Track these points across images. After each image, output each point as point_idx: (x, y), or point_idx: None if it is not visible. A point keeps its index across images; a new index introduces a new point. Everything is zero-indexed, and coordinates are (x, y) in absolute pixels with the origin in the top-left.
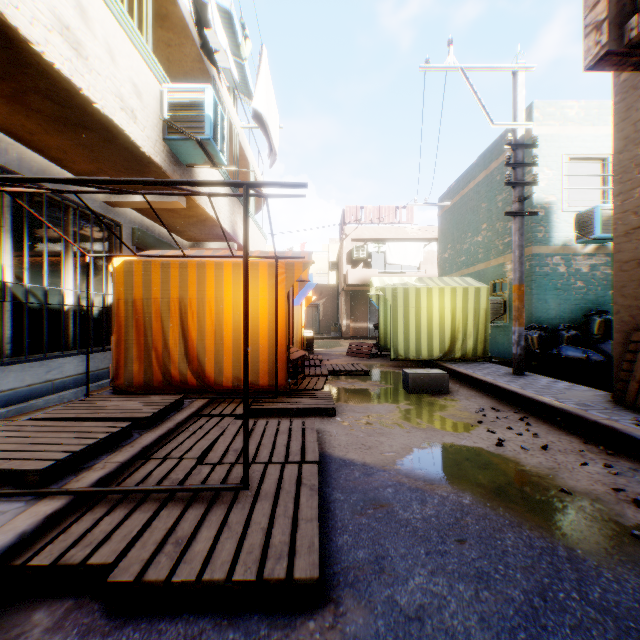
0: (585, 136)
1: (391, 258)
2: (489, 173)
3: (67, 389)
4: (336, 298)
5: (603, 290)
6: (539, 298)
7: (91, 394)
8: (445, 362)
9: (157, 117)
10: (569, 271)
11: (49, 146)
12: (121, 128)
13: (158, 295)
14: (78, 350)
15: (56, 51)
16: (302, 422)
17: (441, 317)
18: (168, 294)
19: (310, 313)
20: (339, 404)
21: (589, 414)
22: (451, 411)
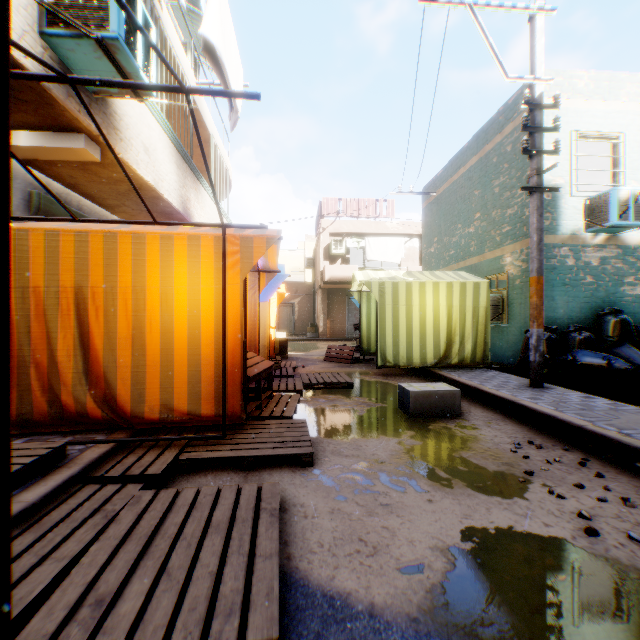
0: (595, 111)
1: (371, 254)
2: (483, 156)
3: None
4: (312, 297)
5: (614, 286)
6: (546, 295)
7: None
8: (441, 369)
9: None
10: (578, 264)
11: None
12: None
13: (42, 282)
14: None
15: None
16: (257, 491)
17: (435, 317)
18: (58, 280)
19: (285, 313)
20: (318, 440)
21: None
22: (477, 449)
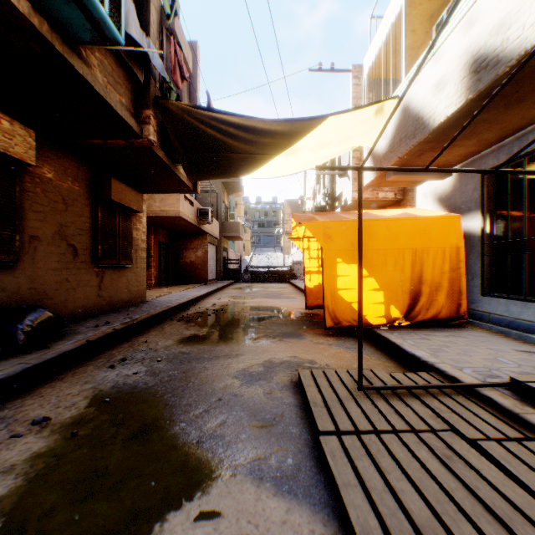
0: None
1: None
2: None
3: None
4: None
5: None
6: None
7: None
8: None
9: None
10: None
11: None
12: None
13: None
14: None
15: None
16: None
17: None
18: None
19: None
20: None
21: None
22: None
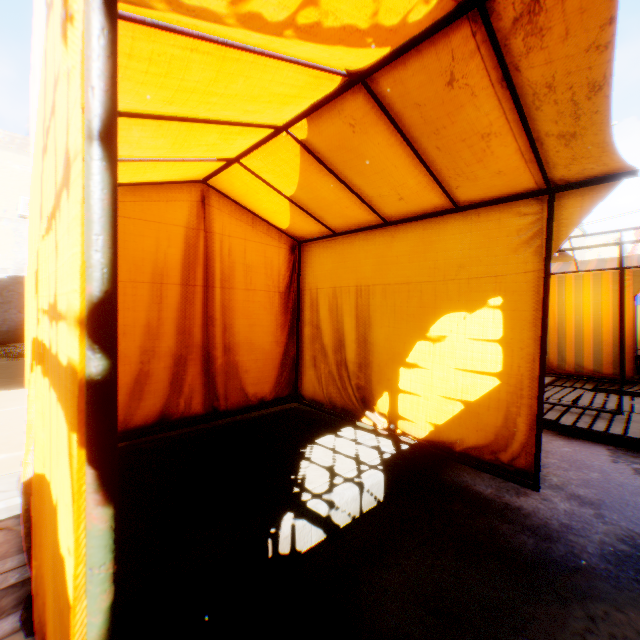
0: None
1: None
2: None
3: None
4: None
5: None
6: None
7: None
8: None
9: None
10: None
11: None
12: None
13: None
14: None
15: None
16: None
17: None
18: None
19: None
20: None
21: None
22: None
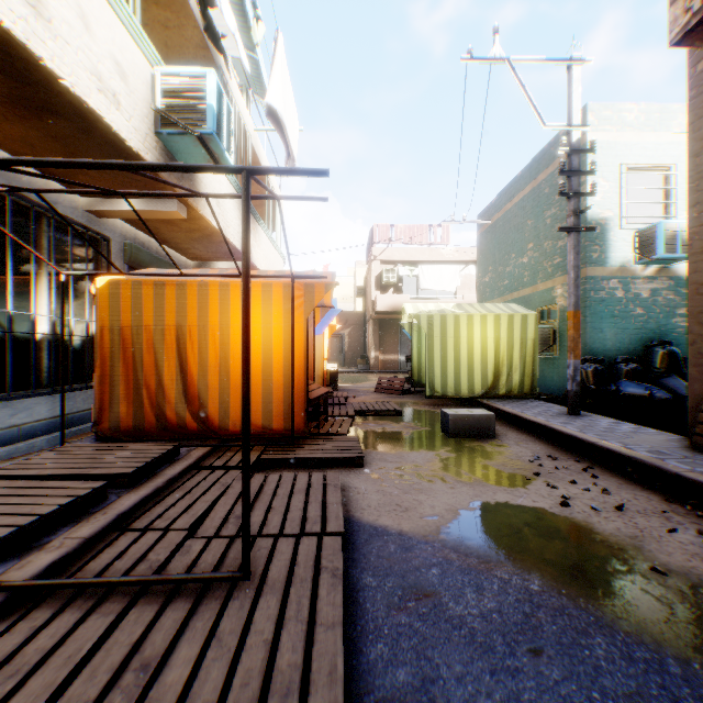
0: (645, 143)
1: (424, 282)
2: (536, 186)
3: (39, 435)
4: (363, 327)
5: (665, 318)
6: (594, 327)
7: (69, 441)
8: (488, 400)
9: (148, 106)
10: (627, 296)
11: (12, 138)
12: (99, 114)
13: (151, 322)
14: (53, 388)
15: (4, 4)
16: (323, 476)
17: (483, 348)
18: (163, 321)
19: (334, 344)
20: (368, 451)
21: (667, 464)
22: (501, 460)
